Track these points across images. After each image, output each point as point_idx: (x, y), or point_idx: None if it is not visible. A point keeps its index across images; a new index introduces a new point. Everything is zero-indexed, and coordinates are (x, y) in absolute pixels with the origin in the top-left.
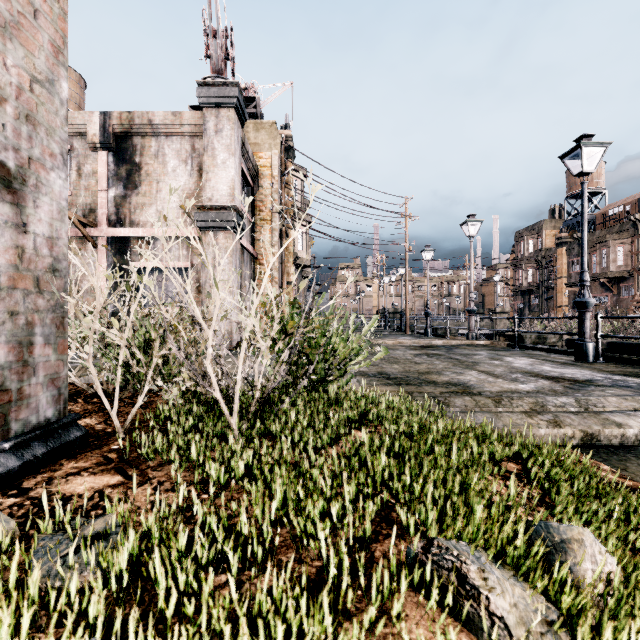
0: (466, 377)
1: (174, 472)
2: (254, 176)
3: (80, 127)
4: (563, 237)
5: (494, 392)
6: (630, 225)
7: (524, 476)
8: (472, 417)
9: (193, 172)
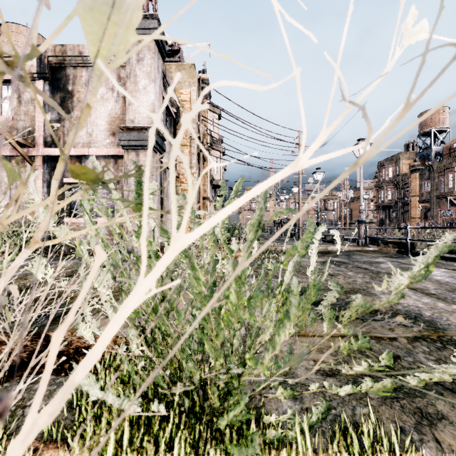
0: (407, 300)
1: None
2: (176, 108)
3: None
4: (416, 165)
5: None
6: None
7: None
8: None
9: (119, 98)
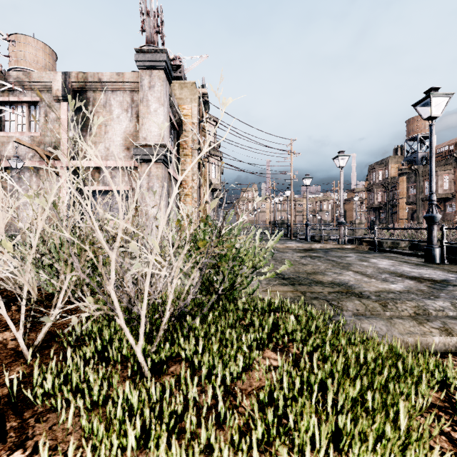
0: (345, 277)
1: (60, 424)
2: (179, 122)
3: (47, 84)
4: (404, 169)
5: (372, 292)
6: (453, 160)
7: (453, 412)
8: (368, 324)
9: (132, 118)
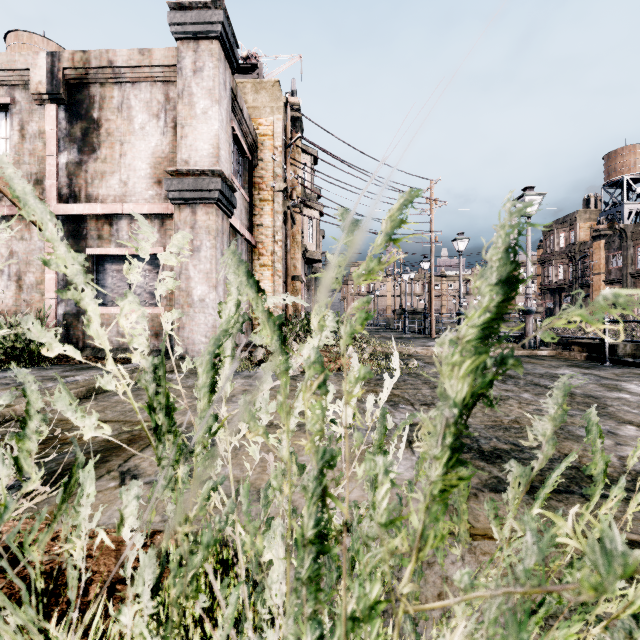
0: None
1: None
2: (252, 146)
3: (22, 73)
4: (601, 229)
5: None
6: None
7: None
8: None
9: (167, 129)
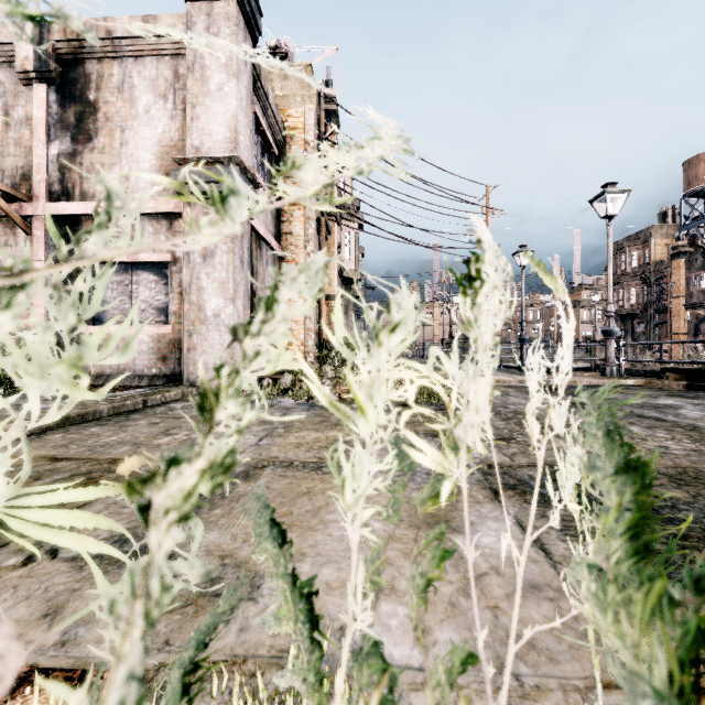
0: None
1: None
2: (279, 140)
3: (6, 48)
4: (681, 246)
5: None
6: None
7: None
8: None
9: (176, 112)
